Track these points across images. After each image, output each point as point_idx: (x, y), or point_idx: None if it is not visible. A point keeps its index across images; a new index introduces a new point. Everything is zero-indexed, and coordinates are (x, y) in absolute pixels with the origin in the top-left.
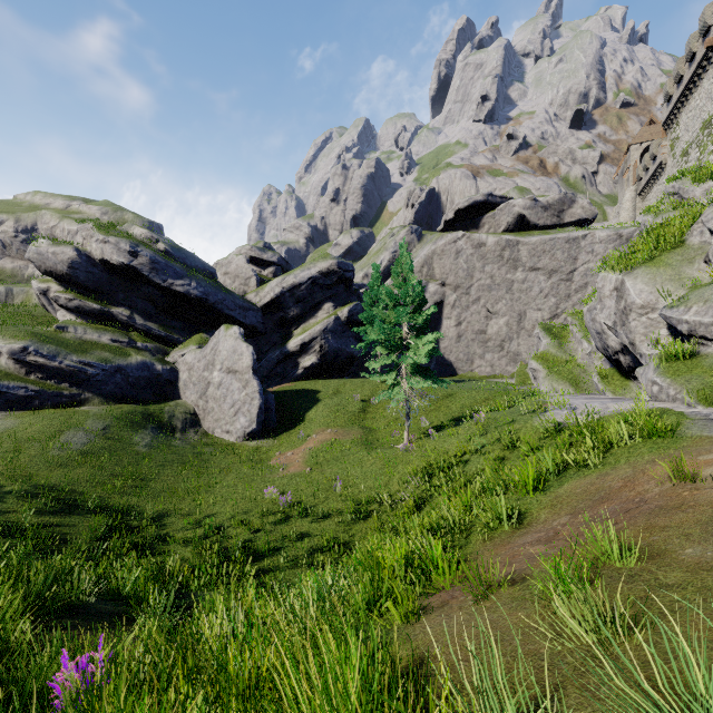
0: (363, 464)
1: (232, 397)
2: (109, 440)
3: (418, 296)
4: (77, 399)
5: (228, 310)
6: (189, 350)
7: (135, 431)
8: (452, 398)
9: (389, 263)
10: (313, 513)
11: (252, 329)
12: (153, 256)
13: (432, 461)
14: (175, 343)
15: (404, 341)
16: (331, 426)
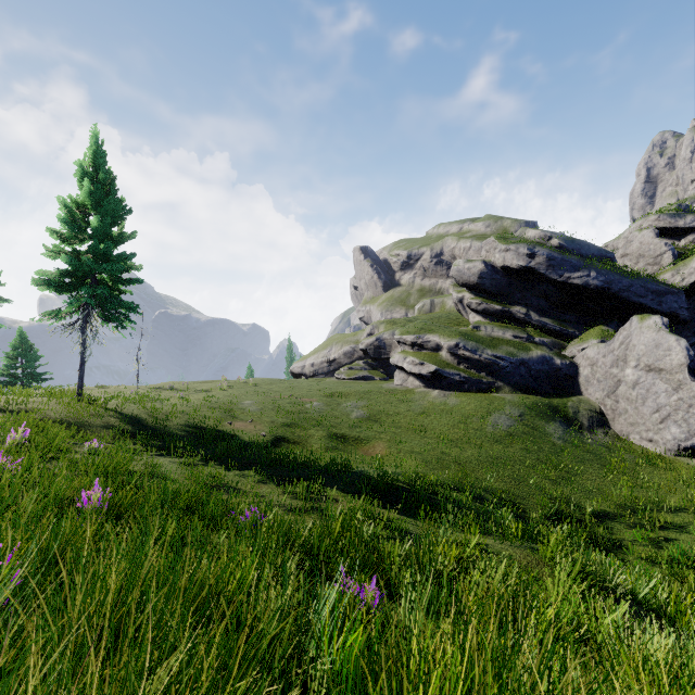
0: None
1: (654, 400)
2: (527, 427)
3: None
4: (492, 386)
5: (636, 297)
6: (590, 344)
7: (545, 422)
8: None
9: None
10: None
11: (670, 317)
12: (548, 254)
13: None
14: (569, 337)
15: None
16: None
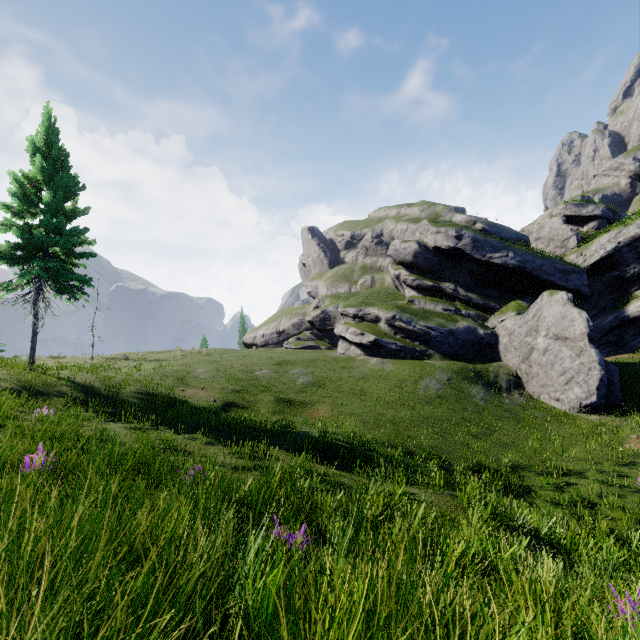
0: None
1: (561, 364)
2: (454, 389)
3: None
4: (424, 354)
5: (547, 275)
6: (508, 316)
7: (470, 385)
8: None
9: None
10: None
11: (574, 293)
12: (473, 236)
13: None
14: (491, 310)
15: None
16: None
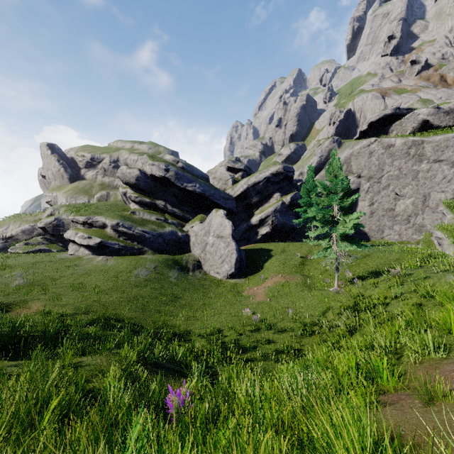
0: (305, 299)
1: (220, 252)
2: (157, 274)
3: (345, 187)
4: (141, 251)
5: (216, 200)
6: (195, 224)
7: (169, 270)
8: (369, 257)
9: (317, 164)
10: (275, 327)
11: (230, 211)
12: (176, 171)
13: (359, 302)
14: (187, 220)
15: (335, 218)
16: (281, 272)
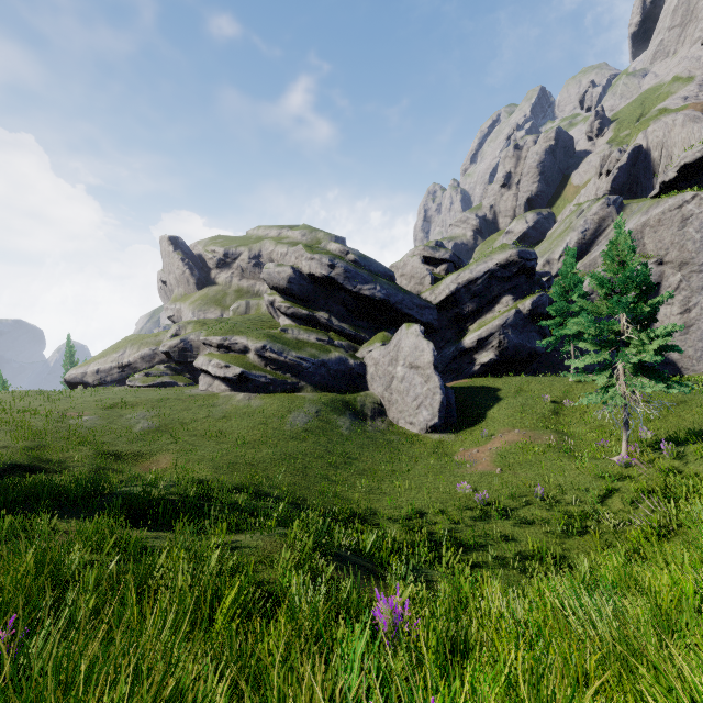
0: (566, 472)
1: (414, 391)
2: (321, 422)
3: (643, 282)
4: (296, 386)
5: (407, 309)
6: (375, 347)
7: (338, 416)
8: (686, 406)
9: (577, 245)
10: (515, 516)
11: (428, 326)
12: (346, 267)
13: (674, 483)
14: (362, 341)
15: (621, 336)
16: (517, 426)
